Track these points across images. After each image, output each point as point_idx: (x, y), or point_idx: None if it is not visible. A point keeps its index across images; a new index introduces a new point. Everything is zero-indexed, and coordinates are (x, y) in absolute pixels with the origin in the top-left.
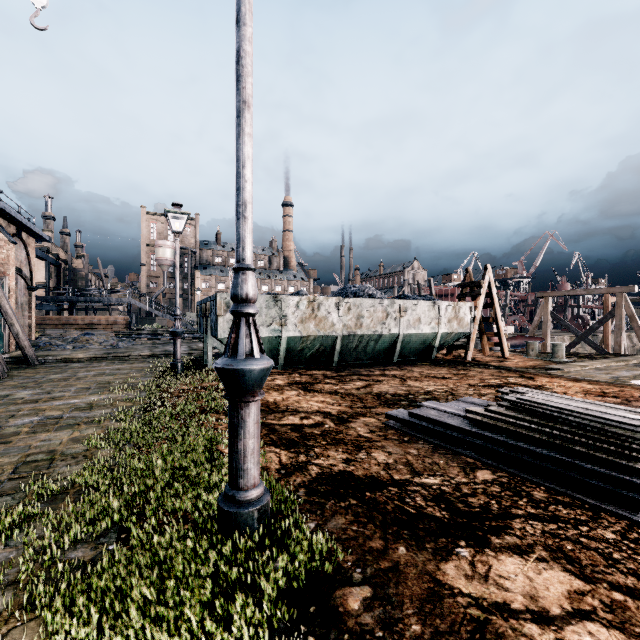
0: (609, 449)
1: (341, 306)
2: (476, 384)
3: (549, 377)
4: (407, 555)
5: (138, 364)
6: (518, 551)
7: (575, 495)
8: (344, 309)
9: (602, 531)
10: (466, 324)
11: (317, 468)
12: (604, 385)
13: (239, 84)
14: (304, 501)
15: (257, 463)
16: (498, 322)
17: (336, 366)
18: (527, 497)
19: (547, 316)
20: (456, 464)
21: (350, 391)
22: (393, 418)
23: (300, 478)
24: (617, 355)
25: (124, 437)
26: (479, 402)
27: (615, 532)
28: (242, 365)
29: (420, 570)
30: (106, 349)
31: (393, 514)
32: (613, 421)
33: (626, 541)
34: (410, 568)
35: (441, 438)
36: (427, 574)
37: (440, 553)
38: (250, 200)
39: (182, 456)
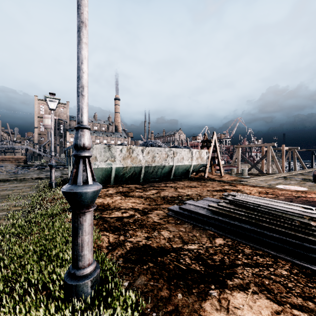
0: (278, 224)
1: (144, 151)
2: (210, 190)
3: (242, 185)
4: (183, 299)
5: (29, 183)
6: (242, 288)
7: (264, 249)
8: (146, 153)
9: (280, 270)
10: (204, 160)
11: (130, 244)
12: (266, 188)
13: (79, 10)
14: (122, 267)
15: (91, 250)
16: (219, 159)
17: (142, 182)
18: (242, 253)
19: (239, 156)
20: (205, 235)
21: (149, 196)
22: (171, 210)
23: (120, 251)
24: (268, 174)
25: (11, 230)
26: (213, 200)
27: (286, 270)
28: (80, 189)
29: (191, 309)
30: (10, 175)
31: (173, 271)
32: (279, 209)
33: (292, 275)
34: (185, 308)
35: (196, 221)
36: (195, 312)
37: (201, 295)
38: (86, 84)
39: (47, 242)
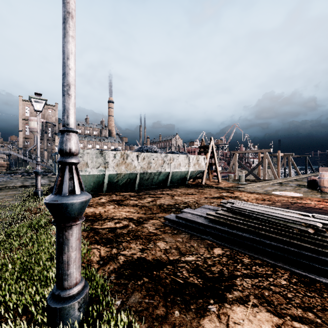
0: (277, 232)
1: (139, 157)
2: (208, 197)
3: (240, 192)
4: (180, 317)
5: (12, 192)
6: (242, 301)
7: (263, 259)
8: (141, 158)
9: (279, 280)
10: (202, 166)
11: (123, 257)
12: (263, 195)
13: None
14: (114, 284)
15: (78, 267)
16: (216, 165)
17: (137, 189)
18: (241, 263)
19: (236, 162)
20: (203, 245)
21: (144, 204)
22: (168, 219)
23: (112, 266)
24: (264, 180)
25: None
26: (211, 208)
27: (285, 279)
28: (65, 200)
29: None
30: None
31: (170, 286)
32: (277, 217)
33: (291, 284)
34: (182, 327)
35: (194, 230)
36: None
37: (199, 311)
38: (73, 83)
39: (29, 258)
